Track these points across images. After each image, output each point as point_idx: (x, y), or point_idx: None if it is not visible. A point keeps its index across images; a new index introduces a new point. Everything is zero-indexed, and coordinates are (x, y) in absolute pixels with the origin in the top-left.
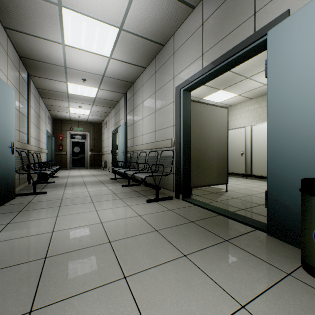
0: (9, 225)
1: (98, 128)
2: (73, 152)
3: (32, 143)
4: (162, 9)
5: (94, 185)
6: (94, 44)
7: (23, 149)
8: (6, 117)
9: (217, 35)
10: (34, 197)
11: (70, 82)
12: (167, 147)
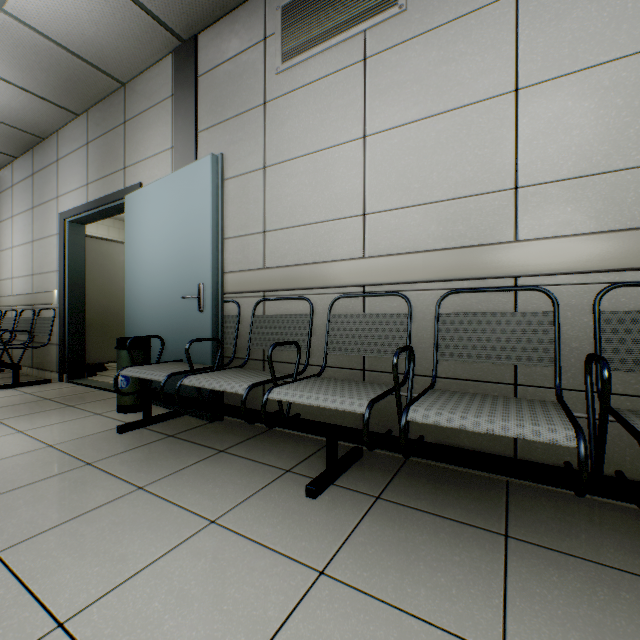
0: None
1: None
2: None
3: None
4: (20, 100)
5: None
6: None
7: None
8: None
9: (100, 169)
10: None
11: None
12: (48, 304)
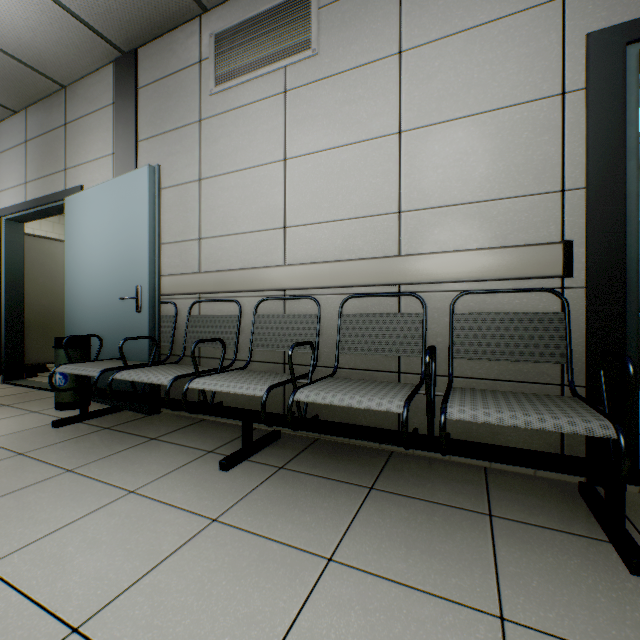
0: None
1: None
2: None
3: None
4: None
5: None
6: None
7: None
8: None
9: (40, 168)
10: None
11: None
12: None
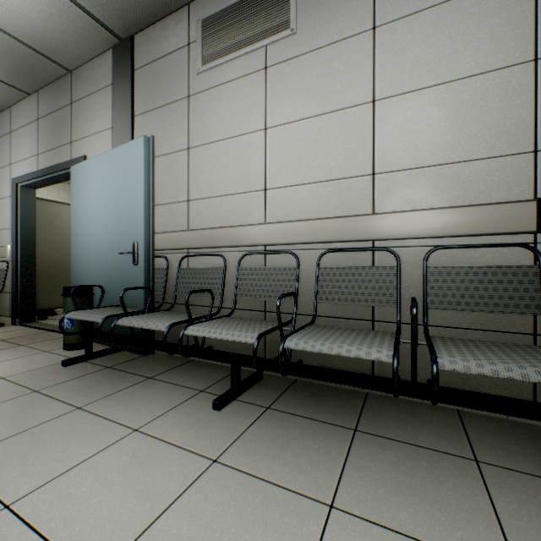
0: None
1: None
2: None
3: None
4: None
5: None
6: None
7: None
8: None
9: (49, 142)
10: None
11: None
12: (1, 257)
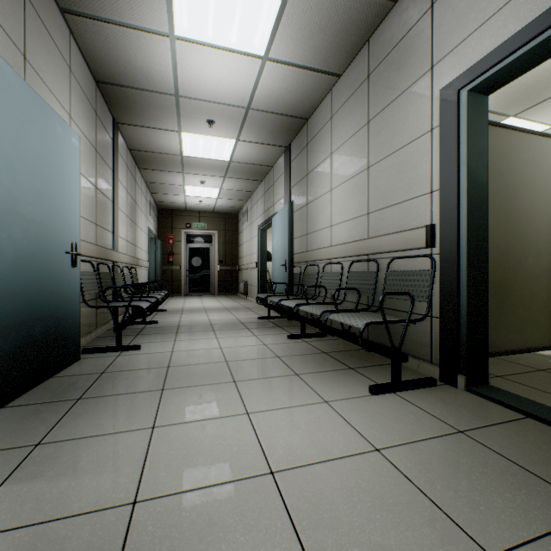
0: (36, 450)
1: (232, 223)
2: (191, 267)
3: (122, 250)
4: None
5: (230, 333)
6: (233, 25)
7: (103, 259)
8: (59, 189)
9: None
10: (117, 357)
11: (185, 132)
12: (408, 249)
